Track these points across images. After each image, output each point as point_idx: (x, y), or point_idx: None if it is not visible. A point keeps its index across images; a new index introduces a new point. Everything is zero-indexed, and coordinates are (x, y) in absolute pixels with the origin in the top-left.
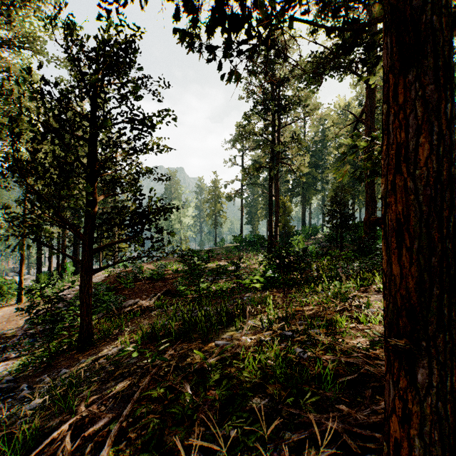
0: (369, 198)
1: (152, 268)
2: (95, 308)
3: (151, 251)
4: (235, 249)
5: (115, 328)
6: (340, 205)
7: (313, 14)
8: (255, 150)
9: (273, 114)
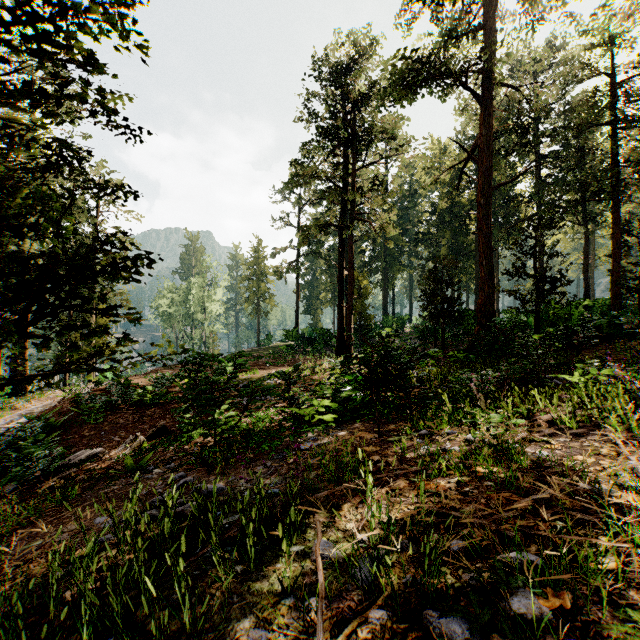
0: (485, 273)
1: (146, 383)
2: (10, 468)
3: (93, 357)
4: (287, 350)
5: (4, 536)
6: (441, 284)
7: (404, 1)
8: (317, 205)
9: (346, 144)
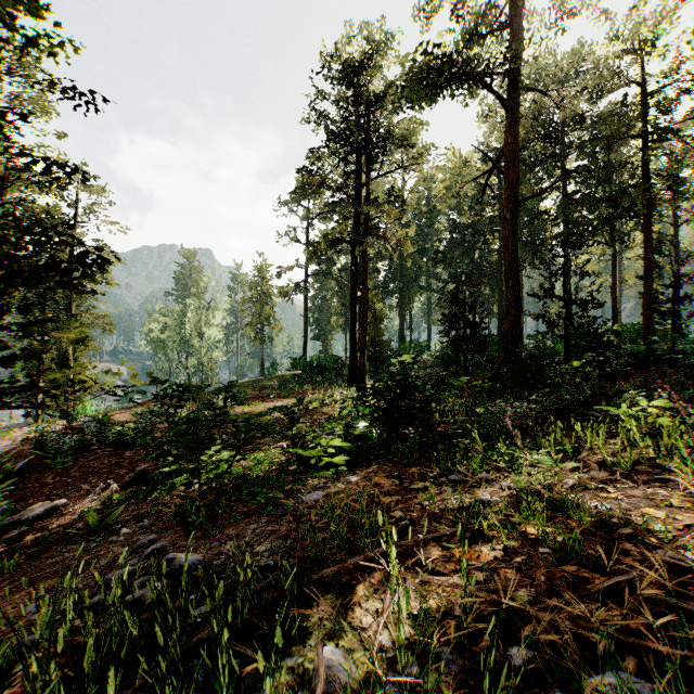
0: (511, 294)
1: (129, 419)
2: None
3: (30, 390)
4: (294, 380)
5: None
6: (463, 307)
7: None
8: (327, 219)
9: (359, 150)
